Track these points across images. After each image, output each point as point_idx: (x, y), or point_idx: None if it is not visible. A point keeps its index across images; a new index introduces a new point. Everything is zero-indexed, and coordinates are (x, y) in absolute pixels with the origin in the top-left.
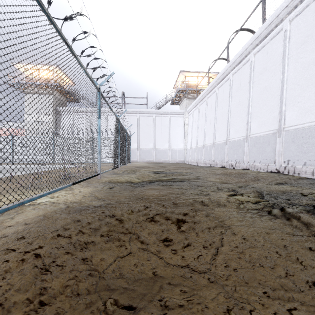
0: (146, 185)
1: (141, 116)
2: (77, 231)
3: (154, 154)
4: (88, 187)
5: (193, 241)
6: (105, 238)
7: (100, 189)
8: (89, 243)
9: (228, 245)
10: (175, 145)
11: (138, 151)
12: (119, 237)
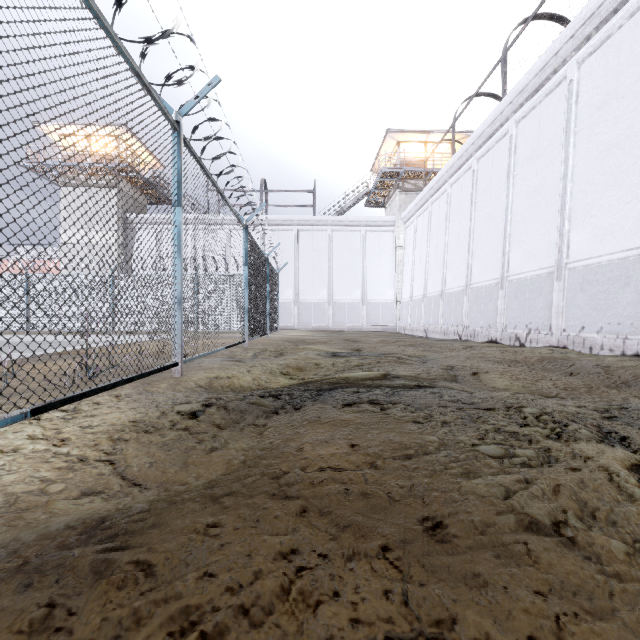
0: (307, 404)
1: (302, 231)
2: None
3: (330, 312)
4: (129, 409)
5: None
6: None
7: (156, 419)
8: None
9: None
10: (377, 294)
11: (295, 307)
12: None
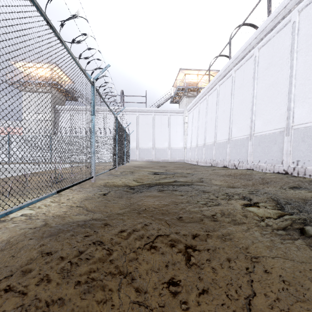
0: (145, 191)
1: (140, 114)
2: (39, 277)
3: (153, 153)
4: (79, 193)
5: (210, 284)
6: (82, 288)
7: (91, 196)
8: (54, 302)
9: (263, 294)
10: (175, 144)
11: (137, 150)
12: (104, 283)
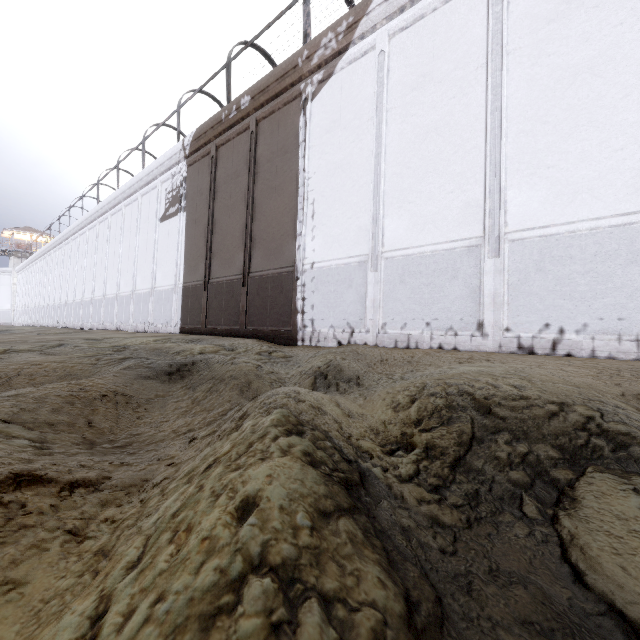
0: None
1: None
2: None
3: None
4: None
5: None
6: None
7: None
8: None
9: None
10: None
11: None
12: None
